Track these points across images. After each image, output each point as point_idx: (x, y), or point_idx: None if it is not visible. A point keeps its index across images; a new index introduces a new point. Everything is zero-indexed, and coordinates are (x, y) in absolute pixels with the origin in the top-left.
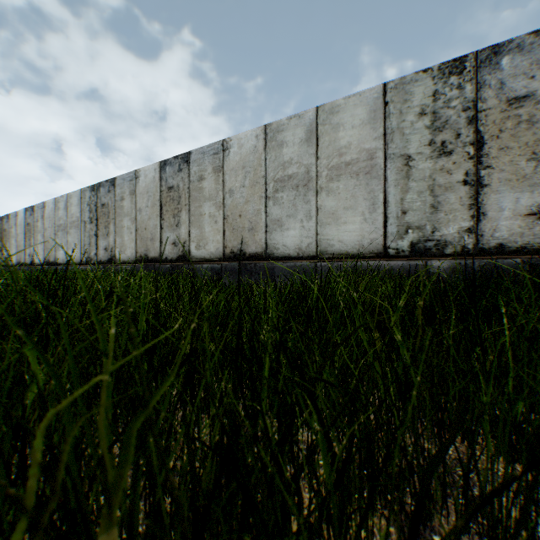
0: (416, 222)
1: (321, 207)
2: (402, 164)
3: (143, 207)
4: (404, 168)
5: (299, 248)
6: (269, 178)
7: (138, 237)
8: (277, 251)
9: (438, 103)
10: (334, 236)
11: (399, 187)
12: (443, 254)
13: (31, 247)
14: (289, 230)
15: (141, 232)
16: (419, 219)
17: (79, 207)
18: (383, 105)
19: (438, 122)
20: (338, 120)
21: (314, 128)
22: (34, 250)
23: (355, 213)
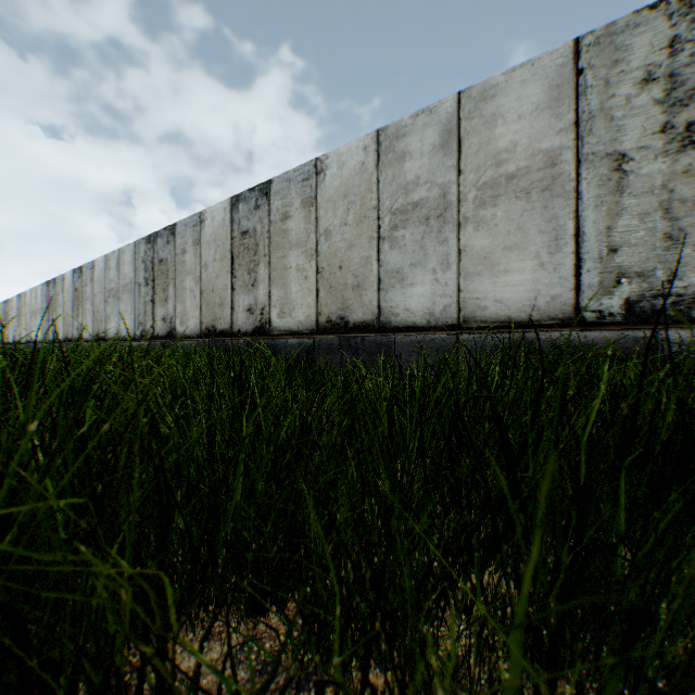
0: (635, 265)
1: (465, 248)
2: (609, 169)
3: (209, 262)
4: (613, 175)
5: (431, 313)
6: (384, 209)
7: (204, 302)
8: (395, 317)
9: (679, 58)
10: (487, 293)
11: (603, 208)
12: (689, 318)
13: (79, 318)
14: (415, 286)
15: (207, 295)
16: (642, 260)
17: (133, 265)
18: (573, 76)
19: (679, 91)
20: (495, 109)
21: (454, 127)
22: (82, 322)
23: (524, 254)
